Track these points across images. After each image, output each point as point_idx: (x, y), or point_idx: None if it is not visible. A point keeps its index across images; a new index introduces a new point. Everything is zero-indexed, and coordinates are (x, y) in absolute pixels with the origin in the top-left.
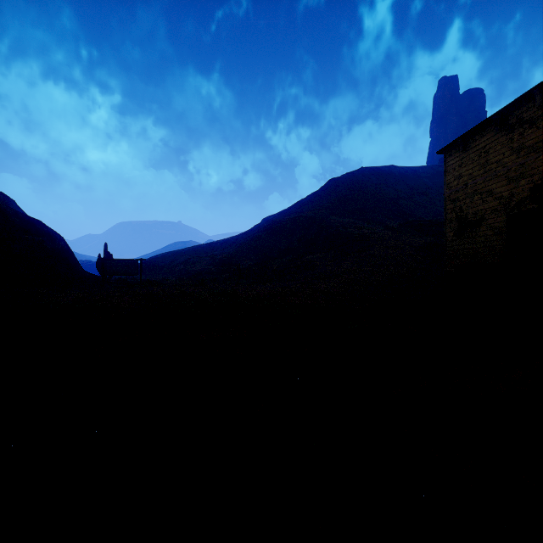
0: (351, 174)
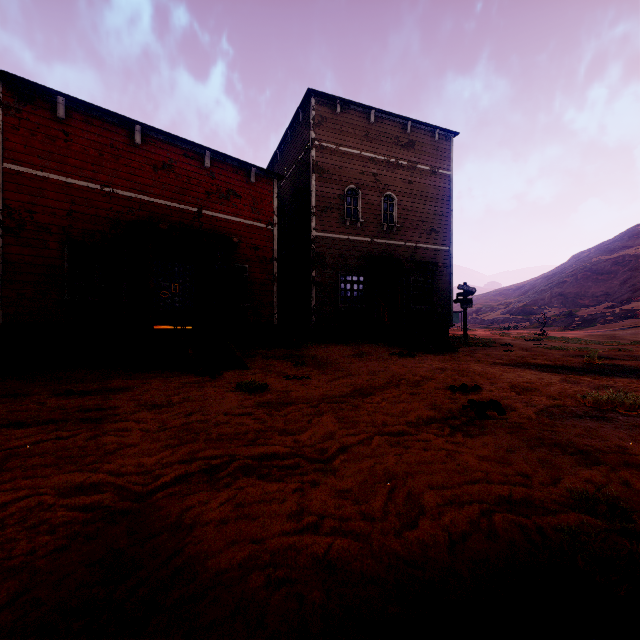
0: None
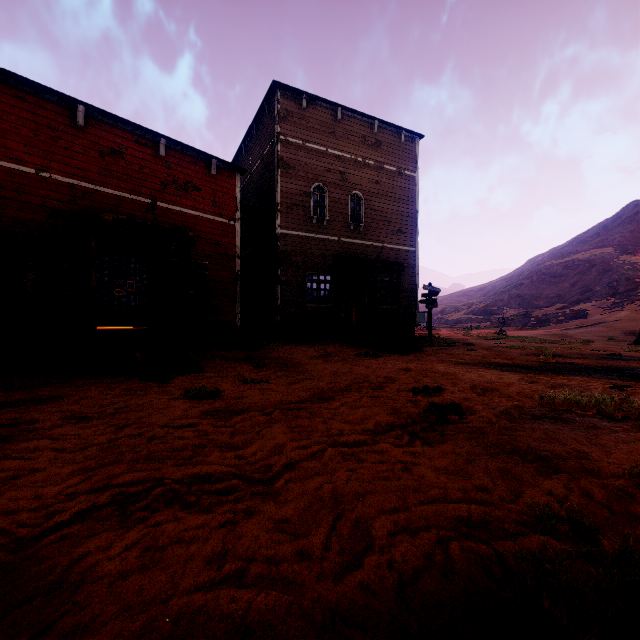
0: None
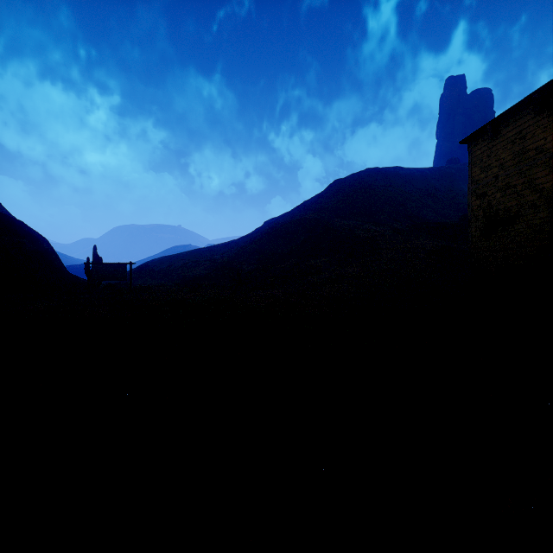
0: (357, 175)
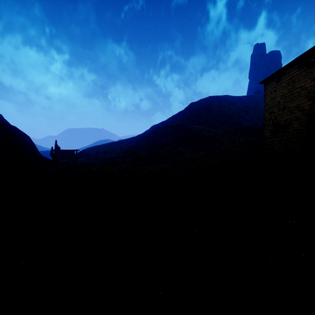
0: (203, 100)
